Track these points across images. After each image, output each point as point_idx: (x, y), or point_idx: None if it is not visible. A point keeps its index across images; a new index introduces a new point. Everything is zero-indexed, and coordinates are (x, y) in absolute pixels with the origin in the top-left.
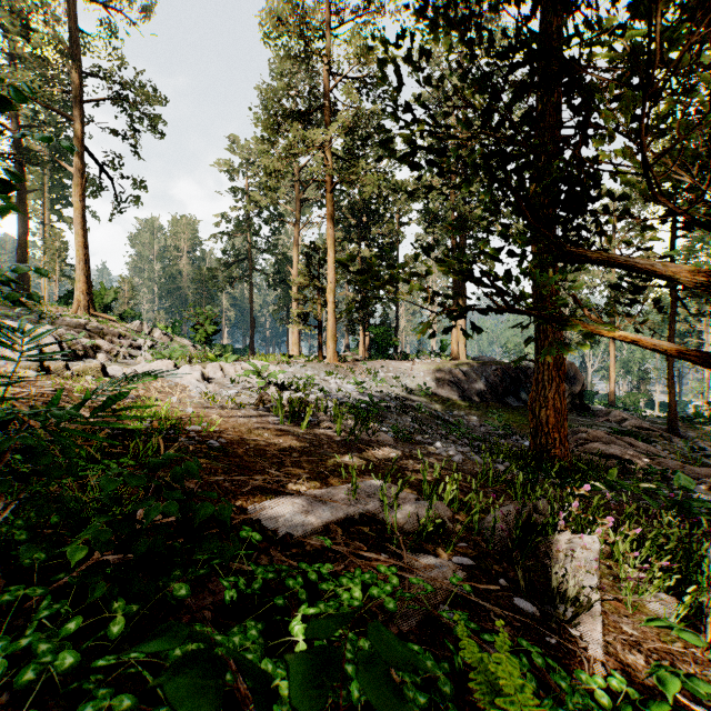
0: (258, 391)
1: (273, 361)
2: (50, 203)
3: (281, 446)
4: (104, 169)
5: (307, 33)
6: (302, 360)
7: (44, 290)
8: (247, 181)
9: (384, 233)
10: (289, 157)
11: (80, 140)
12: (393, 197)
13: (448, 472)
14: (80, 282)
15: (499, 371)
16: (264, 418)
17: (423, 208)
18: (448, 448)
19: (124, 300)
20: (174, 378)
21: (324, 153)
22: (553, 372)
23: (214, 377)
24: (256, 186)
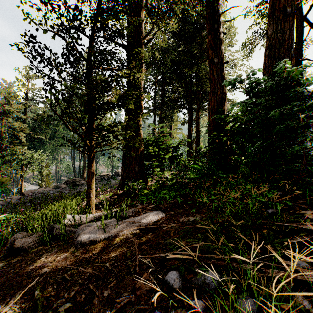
0: None
1: None
2: None
3: None
4: None
5: None
6: None
7: None
8: None
9: None
10: None
11: None
12: None
13: None
14: None
15: None
16: None
17: None
18: None
19: None
20: None
21: None
22: None
23: None
24: None
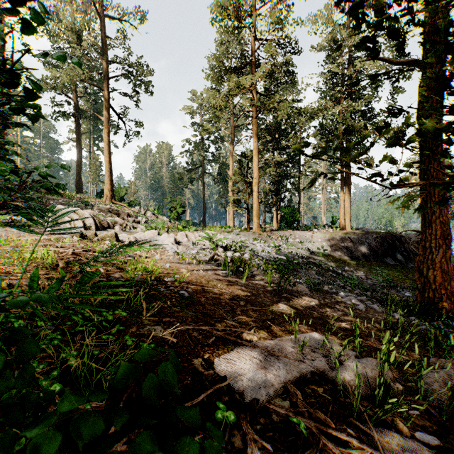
0: (210, 251)
1: (218, 231)
2: (93, 140)
3: (231, 295)
4: (120, 117)
5: (240, 14)
6: (236, 230)
7: (90, 190)
8: (201, 118)
9: (291, 144)
10: (228, 97)
11: (107, 101)
12: (297, 119)
13: (359, 321)
14: (107, 184)
15: (379, 238)
16: (216, 271)
17: (319, 125)
18: (349, 297)
19: (131, 194)
20: (158, 242)
21: (251, 92)
22: (439, 241)
23: (182, 241)
24: (206, 120)
